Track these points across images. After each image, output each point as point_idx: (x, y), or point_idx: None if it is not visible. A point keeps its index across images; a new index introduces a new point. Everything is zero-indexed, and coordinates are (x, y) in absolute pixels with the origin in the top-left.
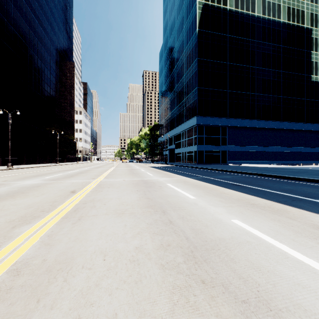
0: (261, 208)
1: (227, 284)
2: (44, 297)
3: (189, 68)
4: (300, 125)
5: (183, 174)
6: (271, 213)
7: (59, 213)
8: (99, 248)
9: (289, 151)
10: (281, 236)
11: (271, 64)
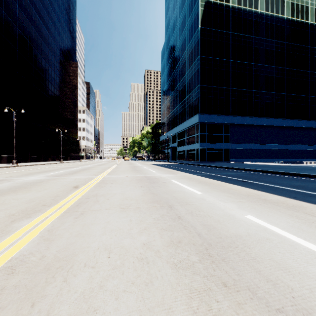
0: (274, 204)
1: (254, 288)
2: (40, 301)
3: (191, 66)
4: (304, 122)
5: (186, 171)
6: (286, 209)
7: (61, 207)
8: (103, 244)
9: (293, 149)
10: (304, 233)
11: (275, 60)
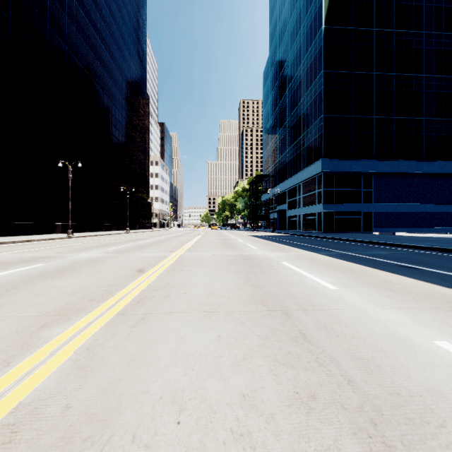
0: None
1: None
2: None
3: (310, 87)
4: None
5: (304, 247)
6: None
7: (115, 304)
8: (170, 388)
9: None
10: None
11: None
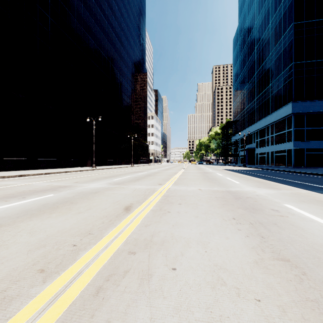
0: None
1: None
2: None
3: (279, 41)
4: None
5: (290, 183)
6: None
7: (60, 293)
8: None
9: None
10: None
11: None
